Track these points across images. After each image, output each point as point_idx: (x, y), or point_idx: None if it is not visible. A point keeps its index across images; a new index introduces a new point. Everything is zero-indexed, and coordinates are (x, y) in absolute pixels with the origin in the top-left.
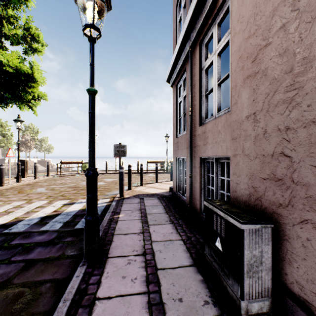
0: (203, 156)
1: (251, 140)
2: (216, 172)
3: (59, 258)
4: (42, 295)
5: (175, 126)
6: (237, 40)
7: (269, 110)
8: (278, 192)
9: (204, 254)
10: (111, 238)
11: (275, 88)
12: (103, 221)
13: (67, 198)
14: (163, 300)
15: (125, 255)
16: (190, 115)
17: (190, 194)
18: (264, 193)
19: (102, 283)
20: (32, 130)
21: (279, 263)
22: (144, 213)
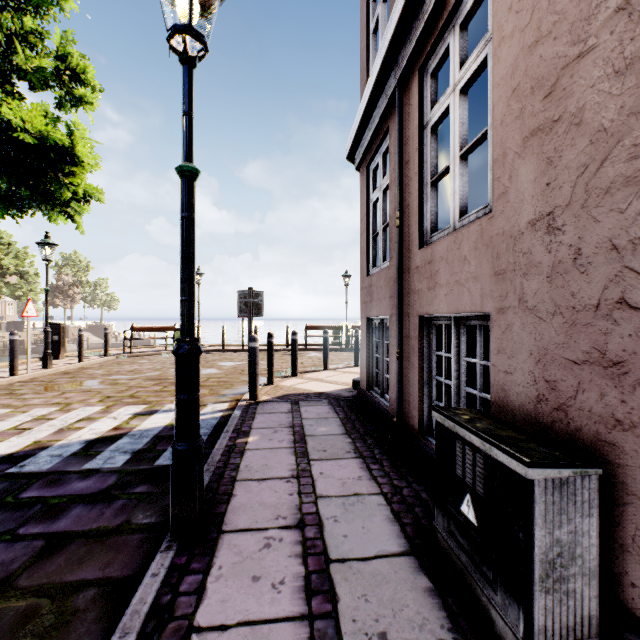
0: (426, 313)
1: (542, 276)
2: (455, 348)
3: (120, 532)
4: (76, 616)
5: (365, 251)
6: (507, 52)
7: (588, 203)
8: (613, 394)
9: (431, 526)
10: (231, 488)
11: (605, 152)
12: (215, 452)
13: (142, 401)
14: (343, 636)
15: (260, 526)
16: (399, 227)
17: (399, 395)
18: (575, 394)
19: (209, 591)
20: (78, 265)
21: (614, 559)
22: (301, 433)
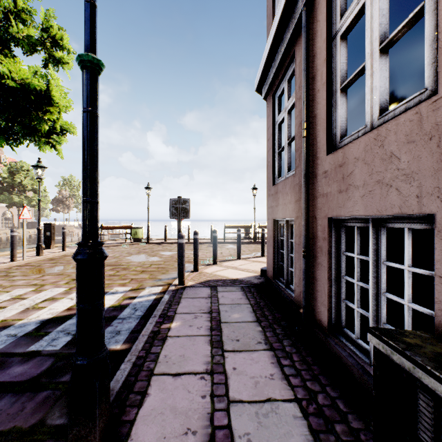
0: (337, 215)
1: None
2: (373, 251)
3: (29, 437)
4: None
5: (271, 164)
6: None
7: None
8: None
9: None
10: (146, 384)
11: None
12: (140, 339)
13: None
14: None
15: None
16: (305, 137)
17: (305, 291)
18: None
19: None
20: (73, 184)
21: None
22: (217, 320)
